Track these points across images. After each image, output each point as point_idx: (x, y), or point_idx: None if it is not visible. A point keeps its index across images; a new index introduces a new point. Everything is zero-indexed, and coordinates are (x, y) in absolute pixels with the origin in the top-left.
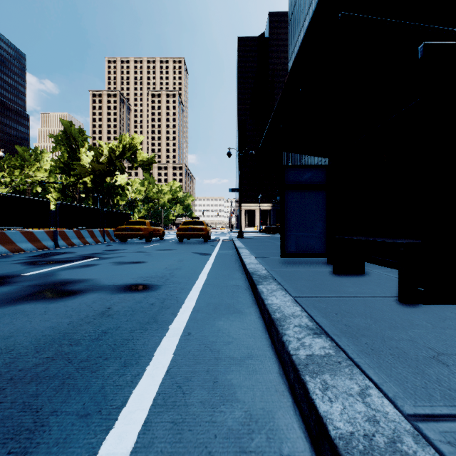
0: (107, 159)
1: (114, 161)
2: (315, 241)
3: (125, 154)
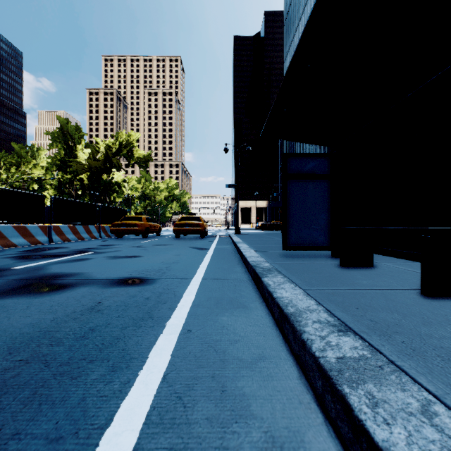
0: (104, 156)
1: (110, 158)
2: (319, 233)
3: (121, 151)
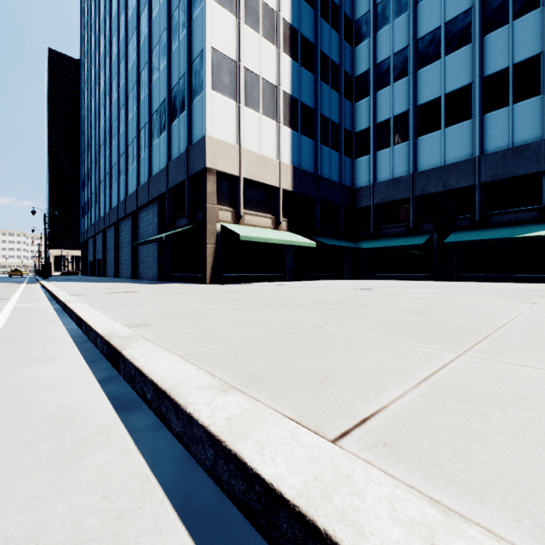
0: None
1: None
2: None
3: None
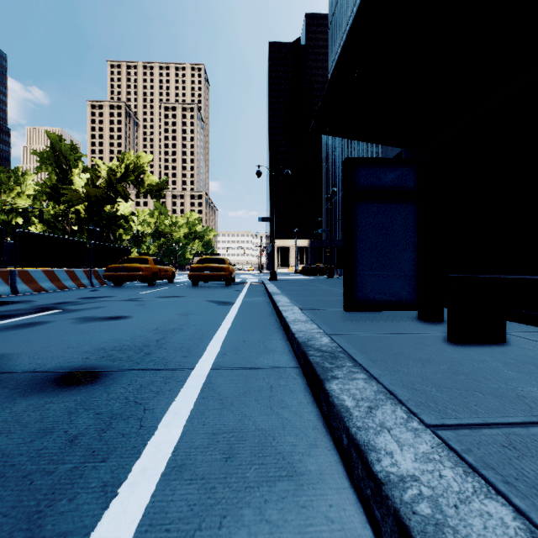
0: (106, 182)
1: (114, 185)
2: (402, 283)
3: (128, 177)
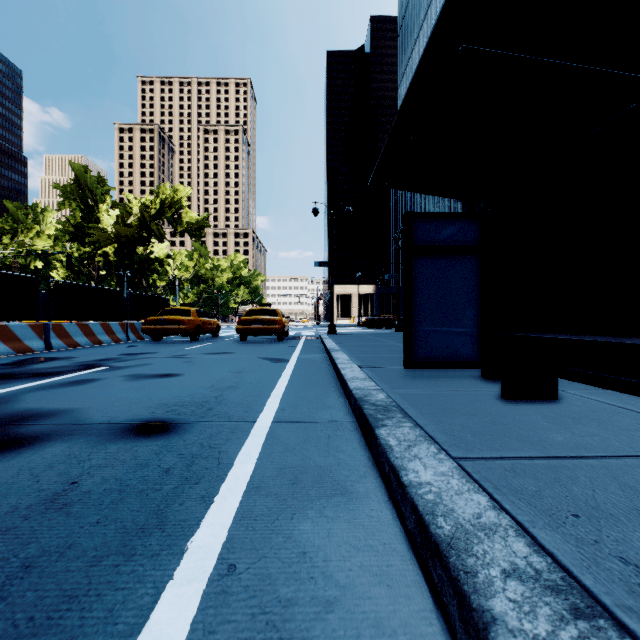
0: (139, 220)
1: (148, 223)
2: (463, 340)
3: (164, 214)
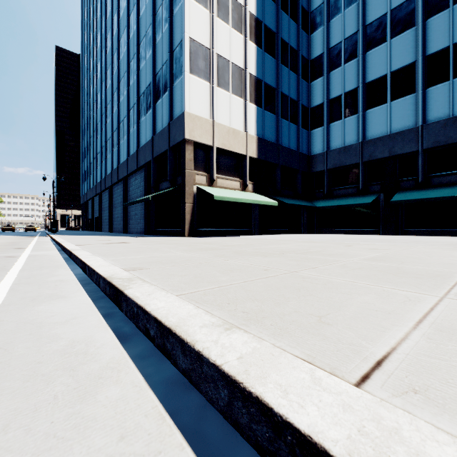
0: None
1: None
2: None
3: None
